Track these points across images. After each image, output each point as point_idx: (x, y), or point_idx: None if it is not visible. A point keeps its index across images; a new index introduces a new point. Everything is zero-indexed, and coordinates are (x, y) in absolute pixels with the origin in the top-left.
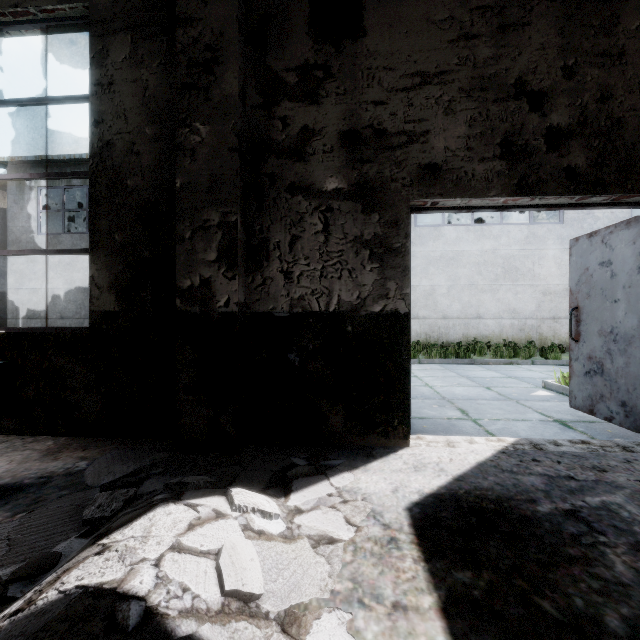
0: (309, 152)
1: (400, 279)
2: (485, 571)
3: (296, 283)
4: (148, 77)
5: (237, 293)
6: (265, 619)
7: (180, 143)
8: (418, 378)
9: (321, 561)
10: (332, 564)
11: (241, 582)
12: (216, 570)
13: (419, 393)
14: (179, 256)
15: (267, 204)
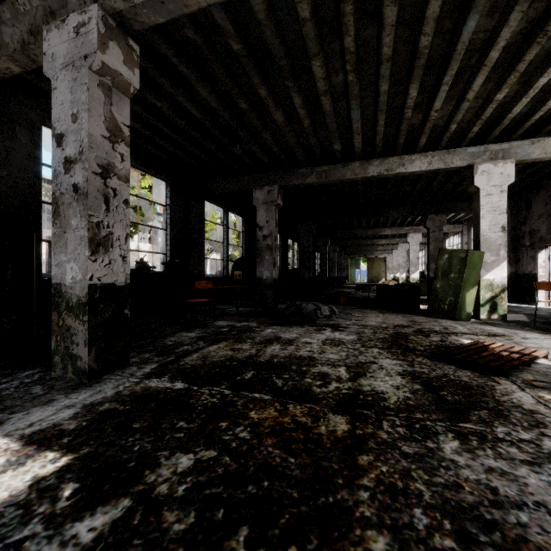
0: (524, 237)
1: (536, 265)
2: None
3: (523, 267)
4: None
5: (510, 270)
6: None
7: None
8: None
9: None
10: None
11: None
12: None
13: None
14: None
15: (519, 249)
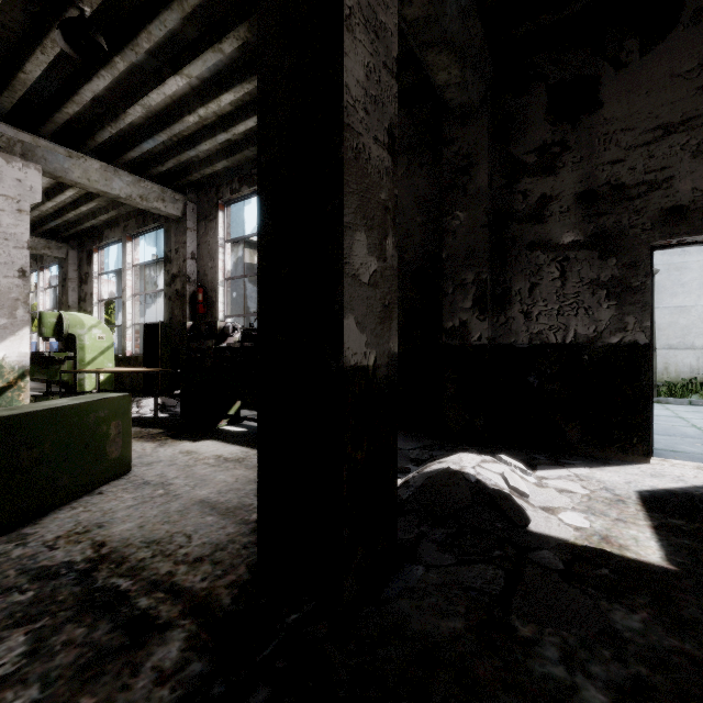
0: (546, 215)
1: (639, 314)
2: (697, 524)
3: (535, 321)
4: (418, 182)
5: (487, 331)
6: (532, 505)
7: (445, 227)
8: (682, 419)
9: (564, 497)
10: (572, 499)
11: (518, 485)
12: (503, 479)
13: (679, 432)
14: (444, 306)
15: (509, 261)
